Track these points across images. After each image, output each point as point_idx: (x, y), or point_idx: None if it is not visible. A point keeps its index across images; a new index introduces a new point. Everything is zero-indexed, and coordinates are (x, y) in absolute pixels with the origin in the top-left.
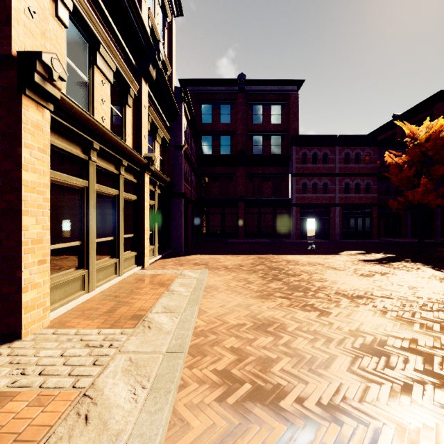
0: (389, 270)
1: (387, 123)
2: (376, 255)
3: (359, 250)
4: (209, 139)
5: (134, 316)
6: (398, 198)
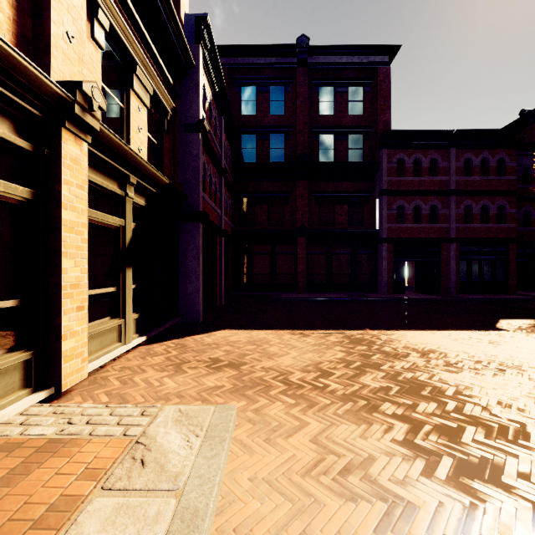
0: None
1: (510, 125)
2: None
3: (520, 316)
4: (253, 140)
5: None
6: None
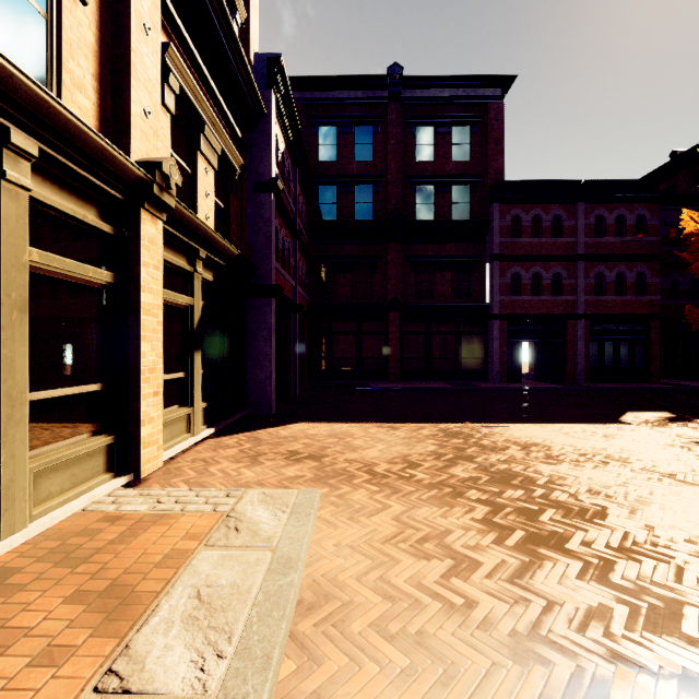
0: None
1: (658, 170)
2: None
3: (653, 409)
4: (333, 193)
5: None
6: None
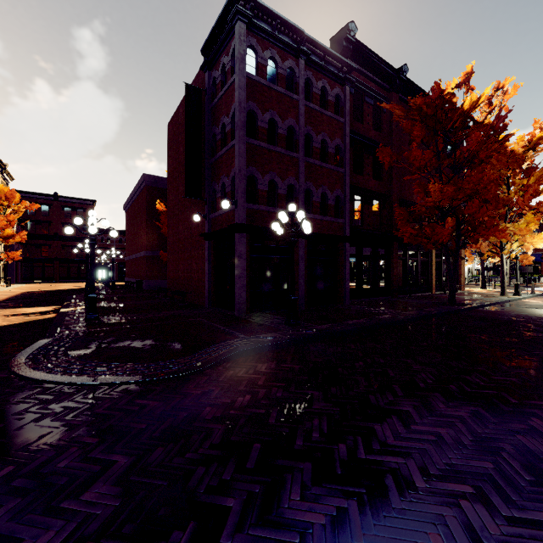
0: None
1: None
2: None
3: None
4: (34, 224)
5: None
6: None
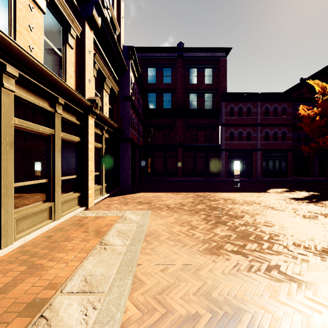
0: (327, 210)
1: (295, 85)
2: (301, 193)
3: (282, 187)
4: (154, 96)
5: (33, 302)
6: (311, 143)
